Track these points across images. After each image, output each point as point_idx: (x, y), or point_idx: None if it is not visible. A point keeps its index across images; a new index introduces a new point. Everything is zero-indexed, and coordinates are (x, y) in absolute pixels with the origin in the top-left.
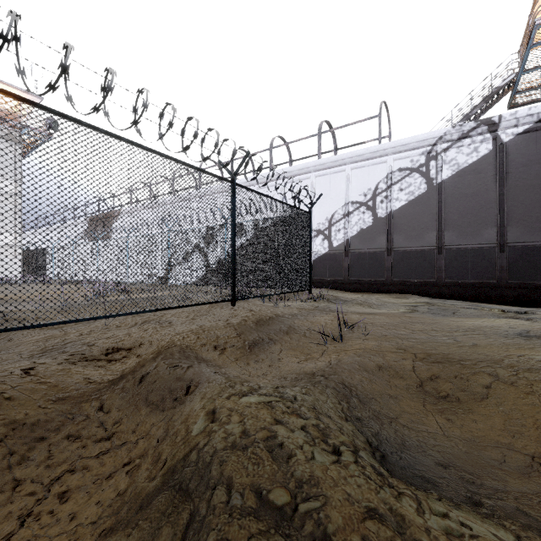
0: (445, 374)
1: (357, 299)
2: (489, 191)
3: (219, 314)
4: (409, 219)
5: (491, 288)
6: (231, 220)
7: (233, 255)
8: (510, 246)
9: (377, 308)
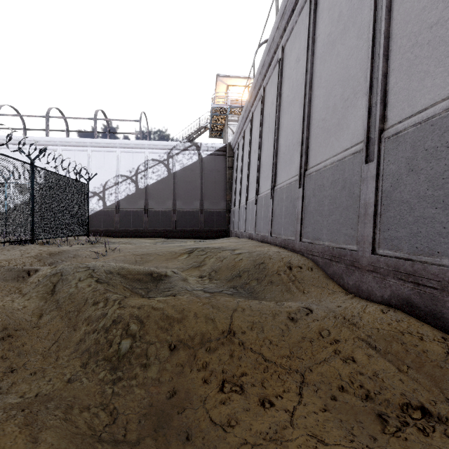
0: (145, 257)
1: (124, 241)
2: (196, 181)
3: (10, 254)
4: (158, 191)
5: (197, 232)
6: (31, 188)
7: (33, 211)
8: (205, 211)
9: (134, 245)
